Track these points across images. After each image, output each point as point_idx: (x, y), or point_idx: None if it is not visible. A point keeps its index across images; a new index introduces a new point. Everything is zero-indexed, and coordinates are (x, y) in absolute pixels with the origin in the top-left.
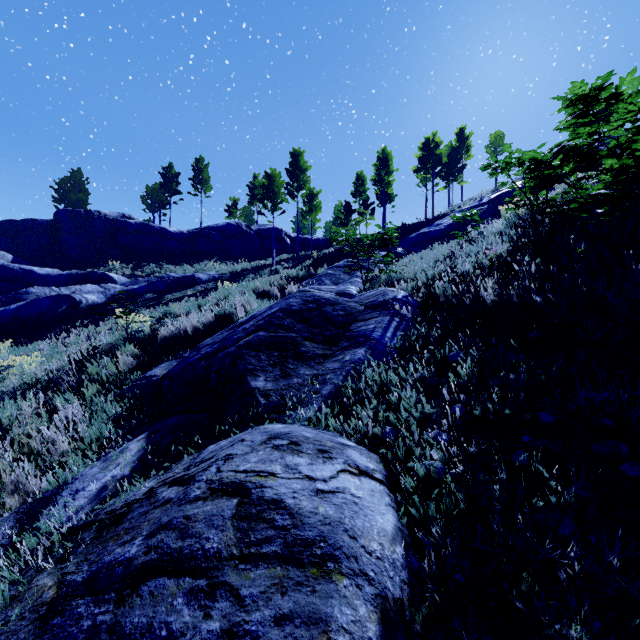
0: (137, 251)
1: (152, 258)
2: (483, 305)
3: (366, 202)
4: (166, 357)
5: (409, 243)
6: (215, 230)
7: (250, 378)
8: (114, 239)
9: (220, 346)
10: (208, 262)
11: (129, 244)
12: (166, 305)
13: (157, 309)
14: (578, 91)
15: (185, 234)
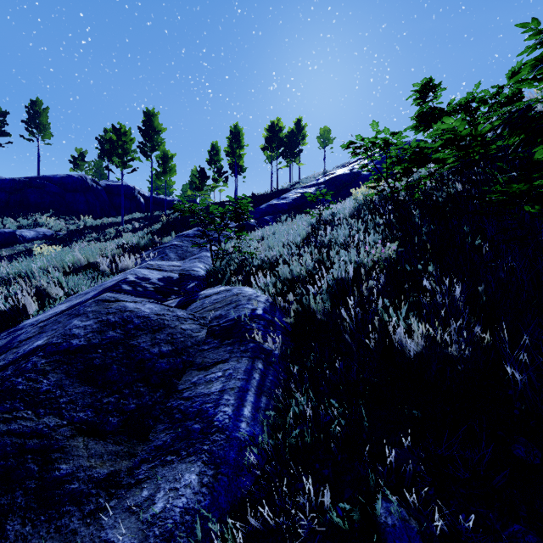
0: None
1: None
2: (384, 339)
3: (220, 170)
4: None
5: (260, 213)
6: (52, 181)
7: None
8: None
9: None
10: (40, 216)
11: None
12: None
13: None
14: None
15: (9, 182)
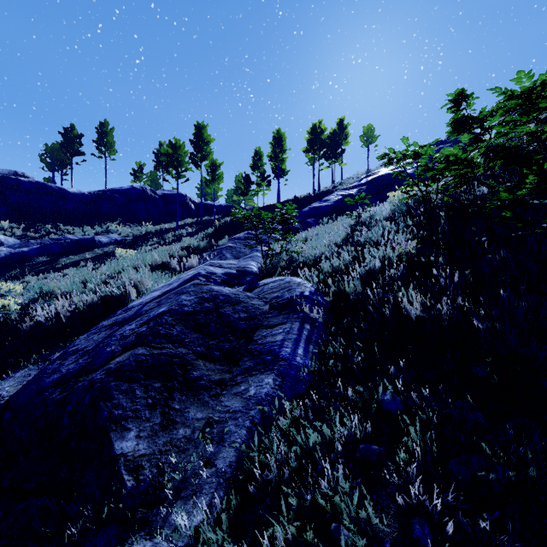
0: (31, 210)
1: (48, 218)
2: (400, 311)
3: (263, 175)
4: (28, 358)
5: (303, 216)
6: (119, 193)
7: (115, 435)
8: (4, 197)
9: (86, 363)
10: (111, 224)
11: (22, 203)
12: (60, 270)
13: (47, 275)
14: (519, 83)
15: (86, 195)
